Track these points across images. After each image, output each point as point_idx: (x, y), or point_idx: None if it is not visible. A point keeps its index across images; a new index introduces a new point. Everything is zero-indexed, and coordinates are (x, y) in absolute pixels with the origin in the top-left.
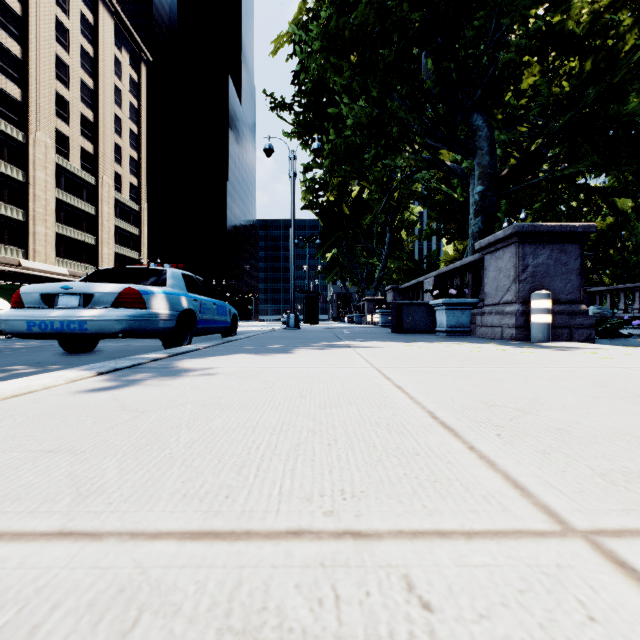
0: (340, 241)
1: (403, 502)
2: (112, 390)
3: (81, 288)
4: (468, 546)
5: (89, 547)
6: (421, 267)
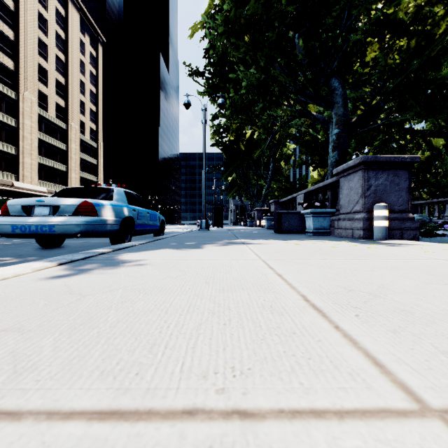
0: (238, 168)
1: (283, 379)
2: (65, 277)
3: (51, 201)
4: (341, 427)
5: (7, 428)
6: (295, 187)
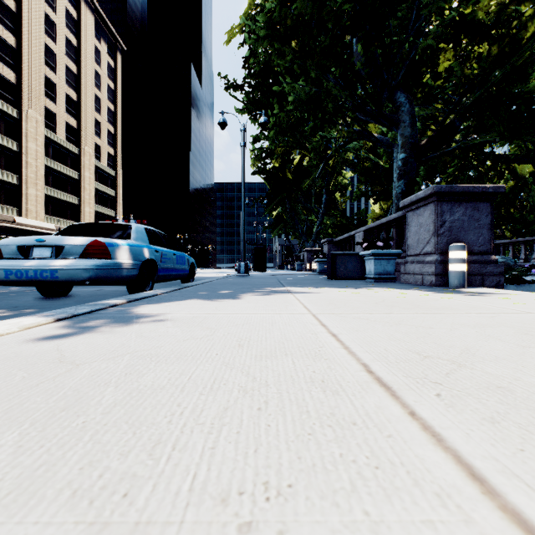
0: (284, 201)
1: (339, 505)
2: (60, 338)
3: (53, 241)
4: None
5: None
6: (352, 223)
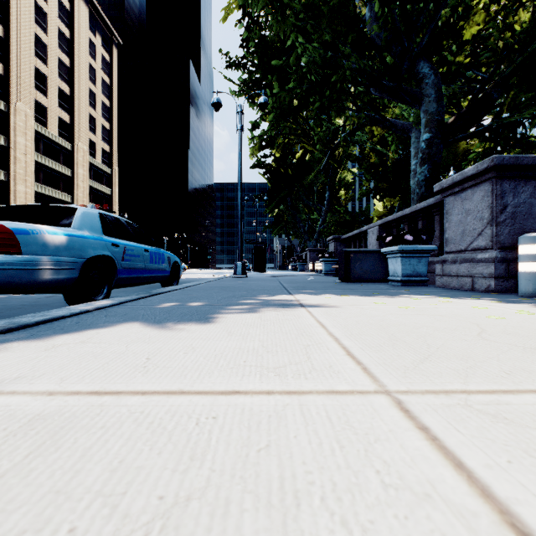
0: (285, 199)
1: None
2: None
3: None
4: None
5: None
6: (357, 221)
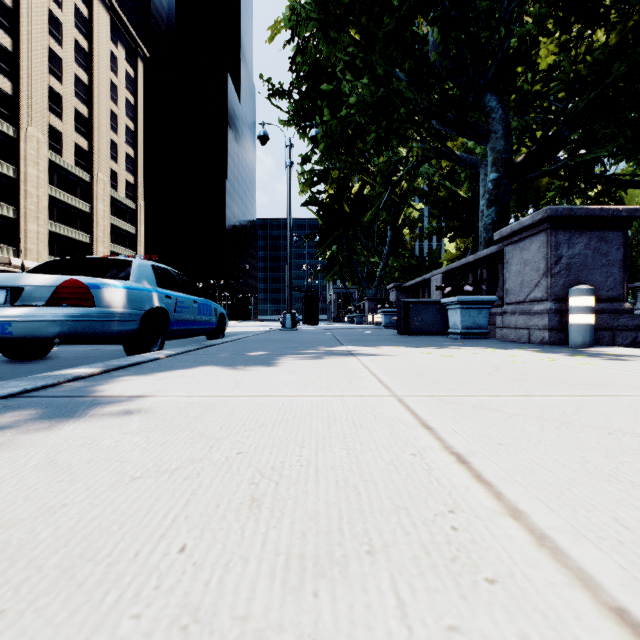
0: (340, 239)
1: None
2: None
3: (7, 280)
4: None
5: None
6: (423, 265)
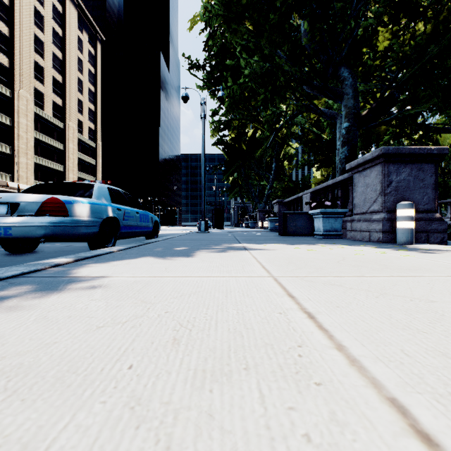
0: (239, 168)
1: None
2: None
3: (8, 198)
4: None
5: None
6: (298, 187)
